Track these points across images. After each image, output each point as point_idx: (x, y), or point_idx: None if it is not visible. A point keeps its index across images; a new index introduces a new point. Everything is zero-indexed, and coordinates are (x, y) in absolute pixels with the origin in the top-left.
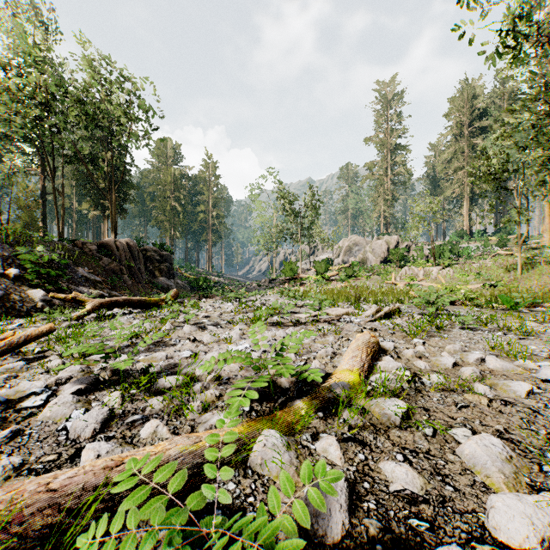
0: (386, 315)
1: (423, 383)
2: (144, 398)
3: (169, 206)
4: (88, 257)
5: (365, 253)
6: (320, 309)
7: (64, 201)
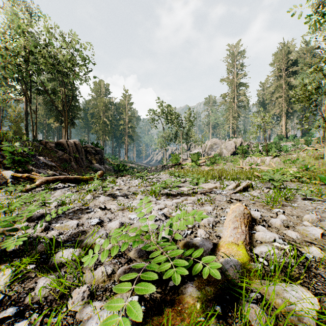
0: (244, 189)
1: (306, 257)
2: (37, 275)
3: (102, 121)
4: (48, 151)
5: (221, 149)
6: (197, 184)
7: (36, 117)
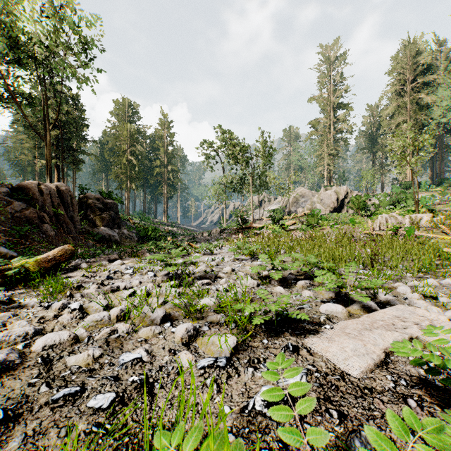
0: None
1: None
2: None
3: (126, 160)
4: None
5: (313, 203)
6: None
7: None
